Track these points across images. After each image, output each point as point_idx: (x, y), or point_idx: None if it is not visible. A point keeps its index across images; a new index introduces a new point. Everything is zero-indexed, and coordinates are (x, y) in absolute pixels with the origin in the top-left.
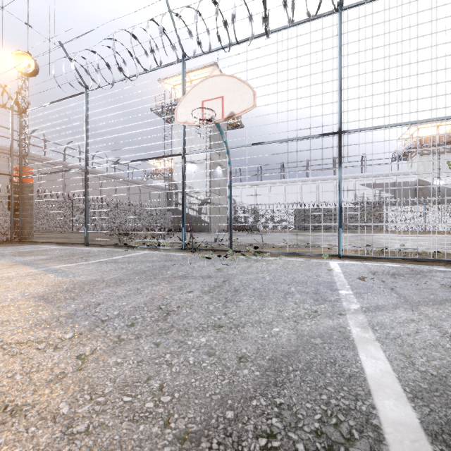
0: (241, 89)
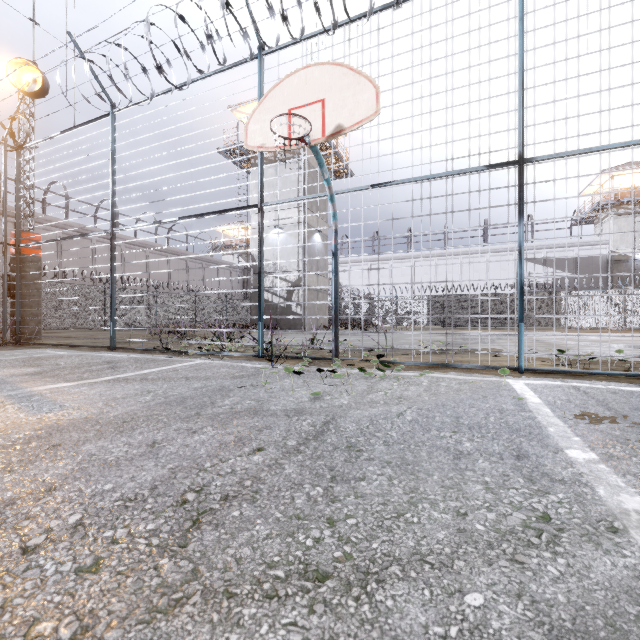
0: (355, 84)
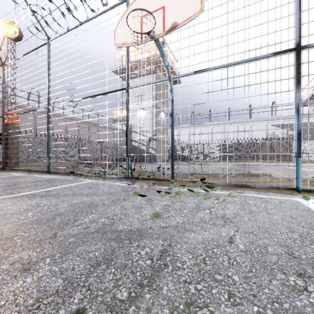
0: None
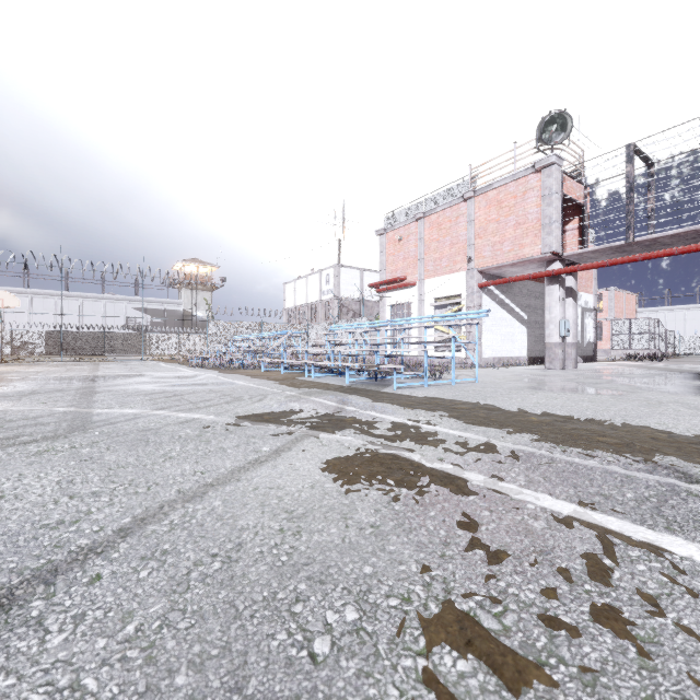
0: (14, 298)
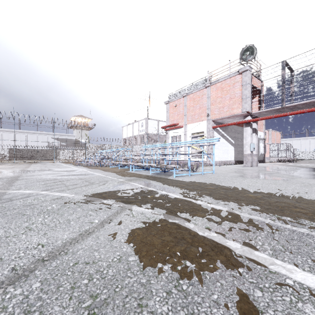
0: None
